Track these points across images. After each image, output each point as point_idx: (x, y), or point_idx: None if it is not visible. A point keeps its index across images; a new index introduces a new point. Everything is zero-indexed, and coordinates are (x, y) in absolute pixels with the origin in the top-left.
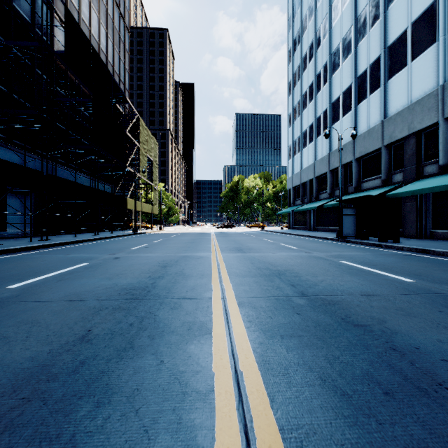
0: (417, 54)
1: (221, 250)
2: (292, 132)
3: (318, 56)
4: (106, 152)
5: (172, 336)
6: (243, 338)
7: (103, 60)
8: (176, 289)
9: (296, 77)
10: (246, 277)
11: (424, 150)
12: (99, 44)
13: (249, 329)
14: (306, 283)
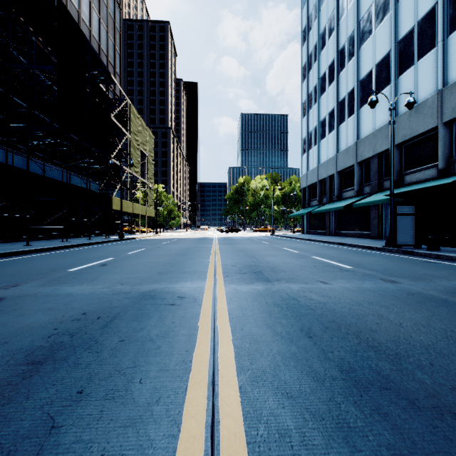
0: None
1: (224, 274)
2: (306, 123)
3: (341, 27)
4: (80, 137)
5: None
6: None
7: (86, 33)
8: None
9: (312, 58)
10: None
11: None
12: (79, 12)
13: None
14: None
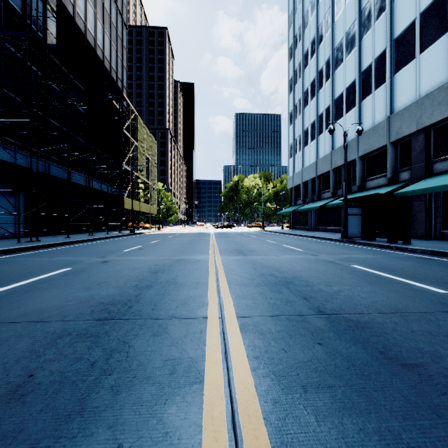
0: (426, 46)
1: (220, 253)
2: (293, 130)
3: (320, 52)
4: (102, 150)
5: (146, 387)
6: (248, 391)
7: (100, 56)
8: (163, 304)
9: (297, 74)
10: (249, 287)
11: (433, 146)
12: (95, 39)
13: (256, 372)
14: (320, 294)
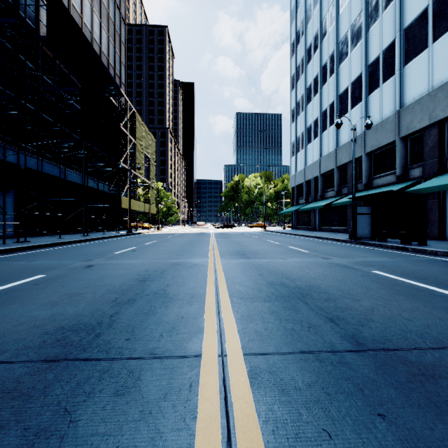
0: (440, 34)
1: (220, 255)
2: (295, 128)
3: (324, 46)
4: (97, 147)
5: None
6: None
7: (97, 51)
8: (144, 330)
9: (299, 70)
10: (256, 301)
11: (447, 141)
12: (91, 33)
13: None
14: (350, 314)
